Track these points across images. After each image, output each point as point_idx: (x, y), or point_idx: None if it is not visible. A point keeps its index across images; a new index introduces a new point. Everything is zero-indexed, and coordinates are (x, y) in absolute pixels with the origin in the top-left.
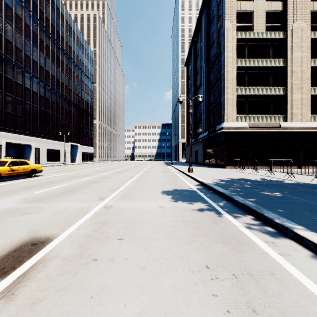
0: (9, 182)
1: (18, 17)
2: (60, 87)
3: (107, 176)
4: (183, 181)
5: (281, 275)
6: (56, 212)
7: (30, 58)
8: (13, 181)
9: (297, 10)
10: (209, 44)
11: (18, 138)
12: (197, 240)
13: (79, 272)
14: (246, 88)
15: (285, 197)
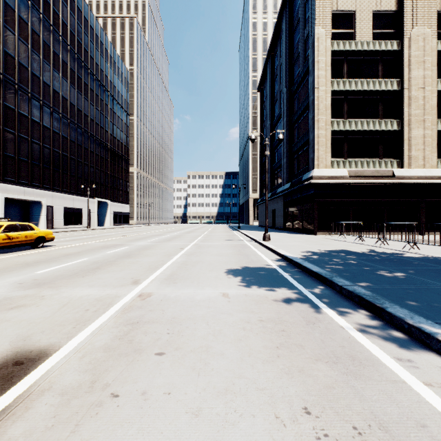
0: (3, 255)
1: (23, 21)
2: (82, 120)
3: (147, 246)
4: (257, 254)
5: (438, 428)
6: (64, 304)
7: (40, 80)
8: (9, 254)
9: (417, 10)
10: (292, 59)
11: (22, 193)
12: (285, 356)
13: (83, 421)
14: (346, 121)
15: (412, 280)
